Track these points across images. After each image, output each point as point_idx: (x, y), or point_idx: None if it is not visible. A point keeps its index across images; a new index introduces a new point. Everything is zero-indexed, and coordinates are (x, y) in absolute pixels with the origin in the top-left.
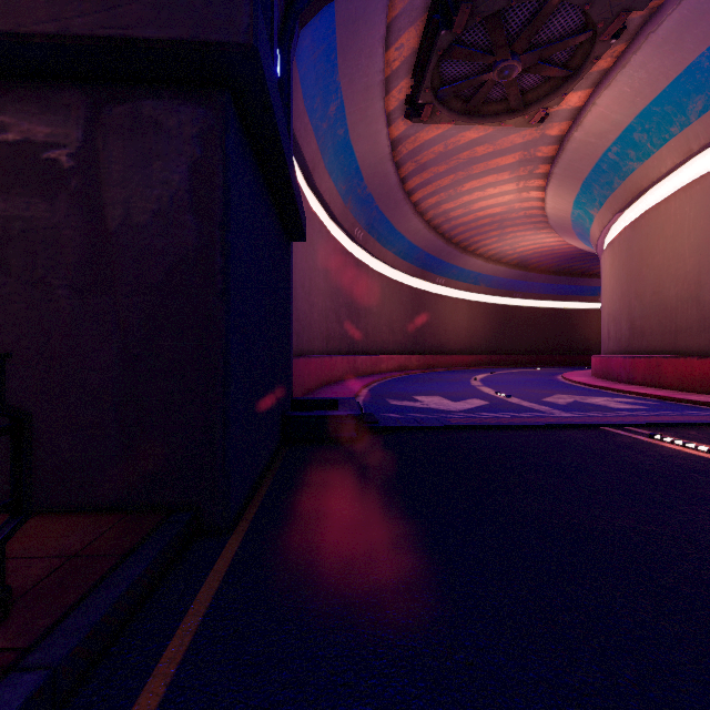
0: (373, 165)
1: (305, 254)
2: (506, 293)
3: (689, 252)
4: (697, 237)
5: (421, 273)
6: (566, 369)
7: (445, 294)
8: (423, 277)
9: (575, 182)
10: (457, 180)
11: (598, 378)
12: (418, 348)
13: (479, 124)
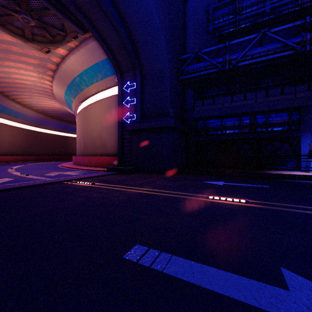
0: None
1: None
2: (35, 125)
3: (99, 122)
4: (101, 118)
5: None
6: (64, 162)
7: None
8: None
9: (64, 84)
10: None
11: (74, 165)
12: None
13: (12, 36)
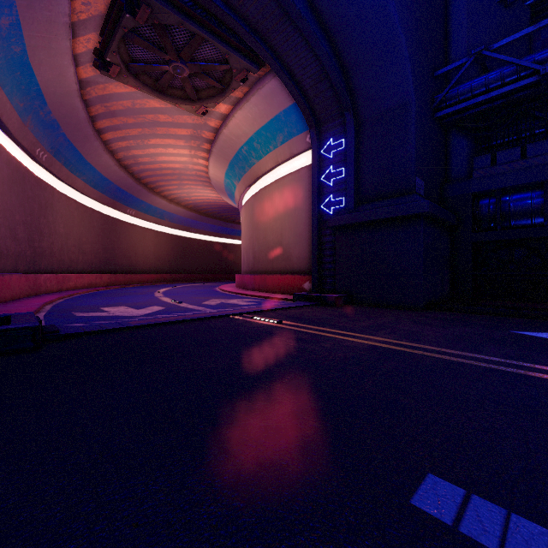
0: (58, 95)
1: None
2: (185, 228)
3: (278, 217)
4: (281, 210)
5: (112, 203)
6: (223, 283)
7: (135, 223)
8: (114, 207)
9: (225, 161)
10: (144, 134)
11: (238, 288)
12: (110, 268)
13: (160, 99)
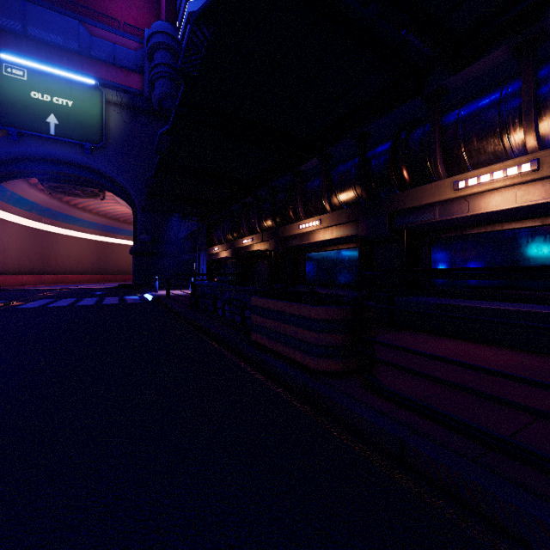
0: (42, 201)
1: (0, 238)
2: None
3: None
4: None
5: (104, 234)
6: None
7: (127, 243)
8: (106, 236)
9: None
10: (97, 203)
11: None
12: (104, 271)
13: (79, 198)
